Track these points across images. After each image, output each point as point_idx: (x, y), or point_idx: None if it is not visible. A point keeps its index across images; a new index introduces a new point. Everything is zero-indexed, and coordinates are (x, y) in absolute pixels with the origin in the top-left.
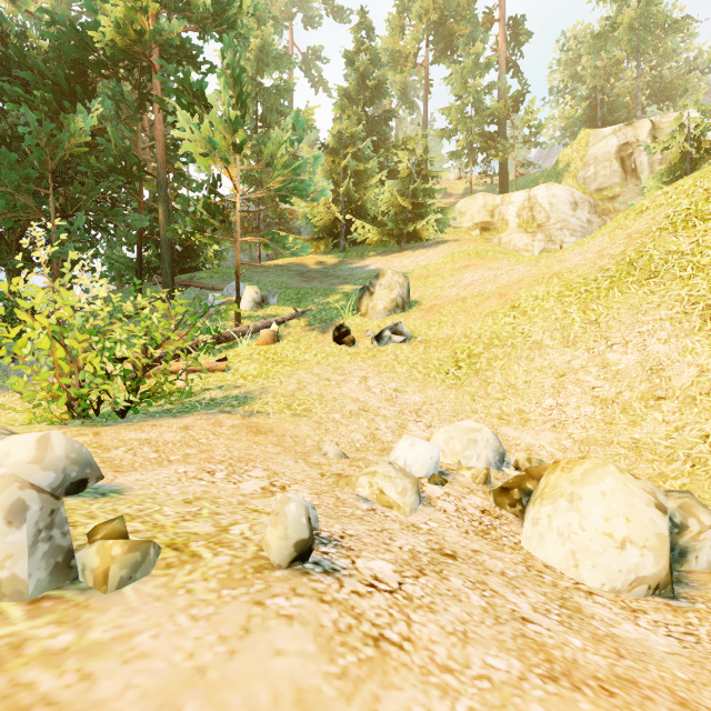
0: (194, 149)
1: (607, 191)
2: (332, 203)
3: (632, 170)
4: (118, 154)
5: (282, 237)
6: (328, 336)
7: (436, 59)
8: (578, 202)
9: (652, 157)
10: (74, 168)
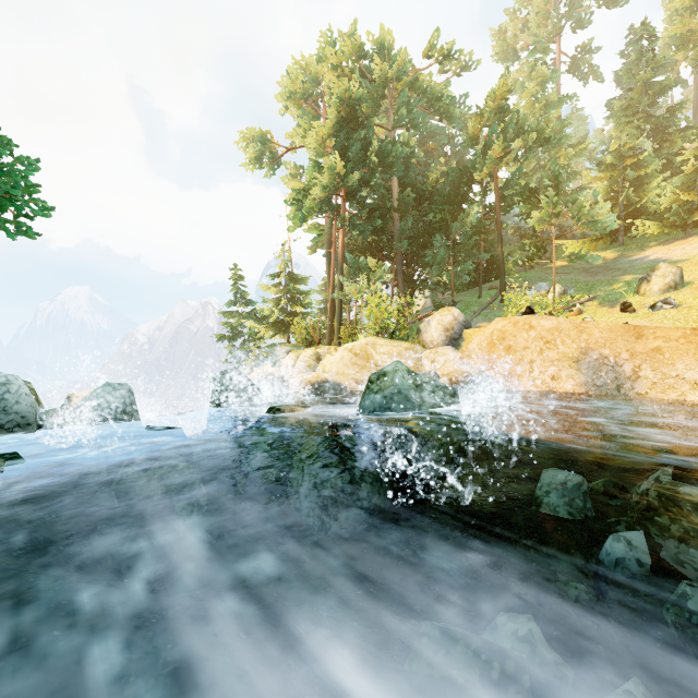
0: (535, 223)
1: None
2: (611, 209)
3: None
4: (477, 225)
5: (582, 256)
6: (615, 309)
7: None
8: None
9: None
10: (448, 234)
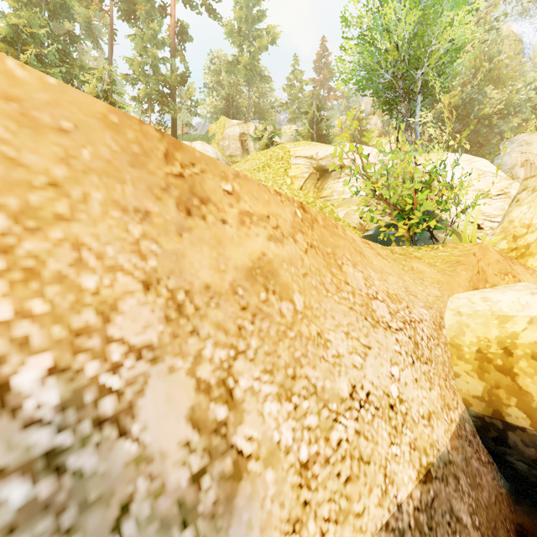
0: None
1: (234, 158)
2: None
3: (247, 149)
4: None
5: None
6: None
7: (120, 15)
8: (219, 159)
9: (255, 145)
10: None
